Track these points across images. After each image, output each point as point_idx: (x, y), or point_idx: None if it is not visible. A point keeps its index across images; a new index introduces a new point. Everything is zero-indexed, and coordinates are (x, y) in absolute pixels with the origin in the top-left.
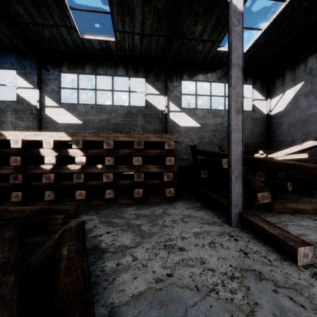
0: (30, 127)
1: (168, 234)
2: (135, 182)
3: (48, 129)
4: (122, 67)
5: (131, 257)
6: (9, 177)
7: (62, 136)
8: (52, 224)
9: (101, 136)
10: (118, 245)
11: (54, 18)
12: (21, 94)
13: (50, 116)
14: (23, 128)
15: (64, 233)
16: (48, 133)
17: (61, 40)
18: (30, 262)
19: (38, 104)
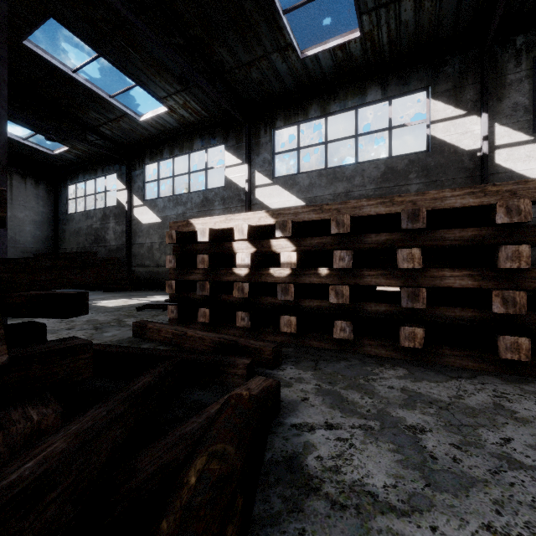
0: None
1: (535, 504)
2: (403, 310)
3: None
4: (375, 85)
5: None
6: None
7: (262, 218)
8: (229, 373)
9: (327, 211)
10: (349, 482)
11: (263, 43)
12: (229, 175)
13: (261, 200)
14: None
15: (223, 408)
16: (243, 216)
17: (274, 77)
18: (136, 467)
19: (247, 185)
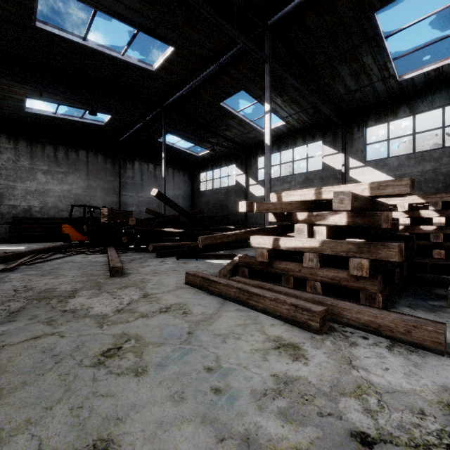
0: None
1: None
2: None
3: None
4: None
5: None
6: None
7: (414, 199)
8: None
9: None
10: None
11: (371, 78)
12: (326, 161)
13: (354, 178)
14: None
15: None
16: (399, 198)
17: (372, 94)
18: None
19: (343, 168)
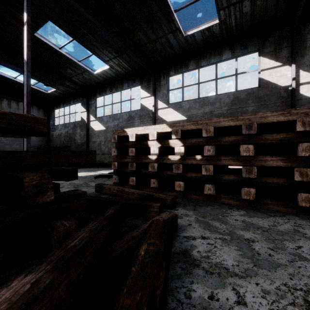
0: None
1: None
2: (243, 178)
3: None
4: (227, 50)
5: (233, 293)
6: None
7: (164, 128)
8: (149, 210)
9: (200, 124)
10: (214, 262)
11: (163, 29)
12: (143, 103)
13: (161, 117)
14: None
15: (151, 225)
16: (153, 127)
17: (169, 47)
18: (113, 249)
19: (153, 108)
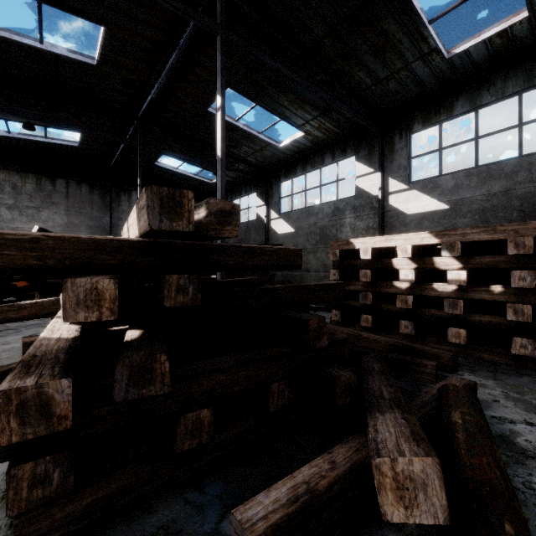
0: (370, 226)
1: None
2: None
3: (393, 226)
4: None
5: None
6: (356, 294)
7: (424, 238)
8: (418, 370)
9: (501, 231)
10: None
11: (404, 56)
12: (360, 185)
13: (396, 207)
14: (362, 229)
15: (447, 391)
16: (403, 236)
17: (413, 83)
18: None
19: (380, 192)
